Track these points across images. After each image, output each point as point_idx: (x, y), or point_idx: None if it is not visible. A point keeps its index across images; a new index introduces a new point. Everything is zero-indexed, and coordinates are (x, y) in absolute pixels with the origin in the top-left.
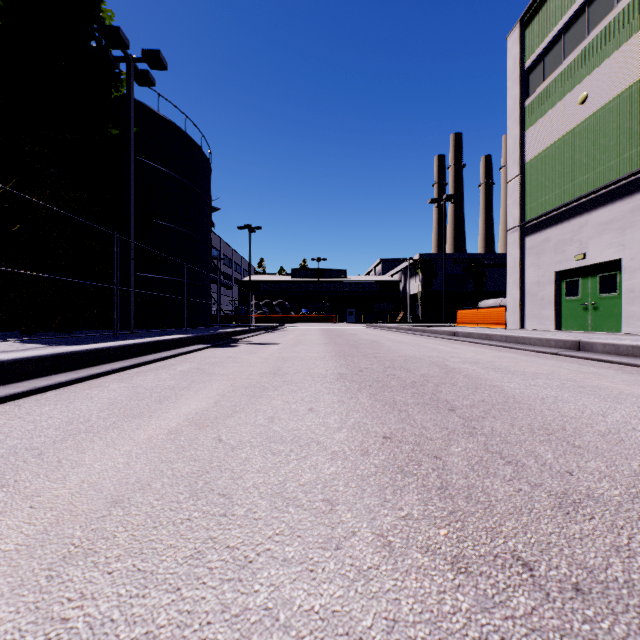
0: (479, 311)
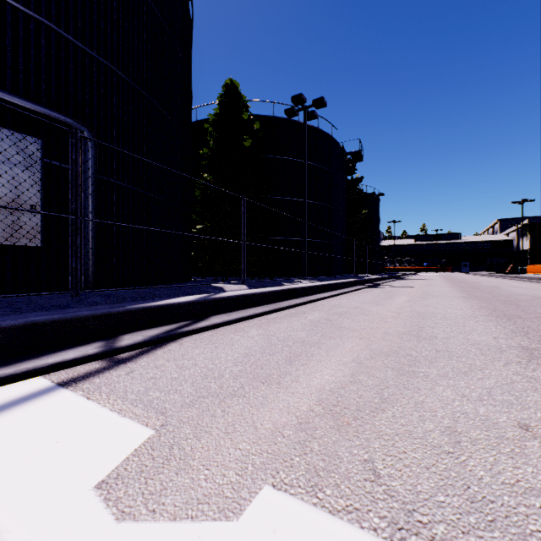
0: (534, 266)
